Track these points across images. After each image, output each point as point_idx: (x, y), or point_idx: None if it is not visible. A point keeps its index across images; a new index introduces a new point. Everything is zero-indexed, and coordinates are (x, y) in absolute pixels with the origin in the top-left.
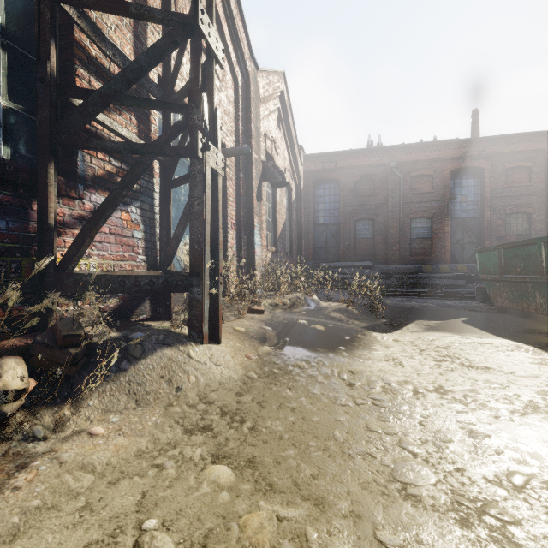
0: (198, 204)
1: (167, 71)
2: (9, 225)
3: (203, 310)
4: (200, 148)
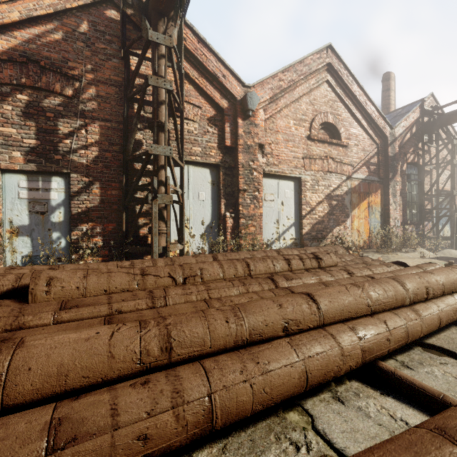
0: (452, 225)
1: (437, 189)
2: (418, 230)
3: (453, 243)
4: (453, 215)
